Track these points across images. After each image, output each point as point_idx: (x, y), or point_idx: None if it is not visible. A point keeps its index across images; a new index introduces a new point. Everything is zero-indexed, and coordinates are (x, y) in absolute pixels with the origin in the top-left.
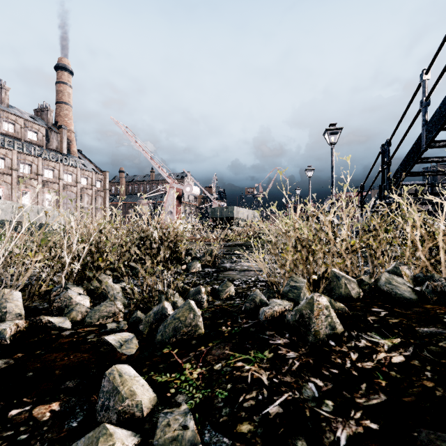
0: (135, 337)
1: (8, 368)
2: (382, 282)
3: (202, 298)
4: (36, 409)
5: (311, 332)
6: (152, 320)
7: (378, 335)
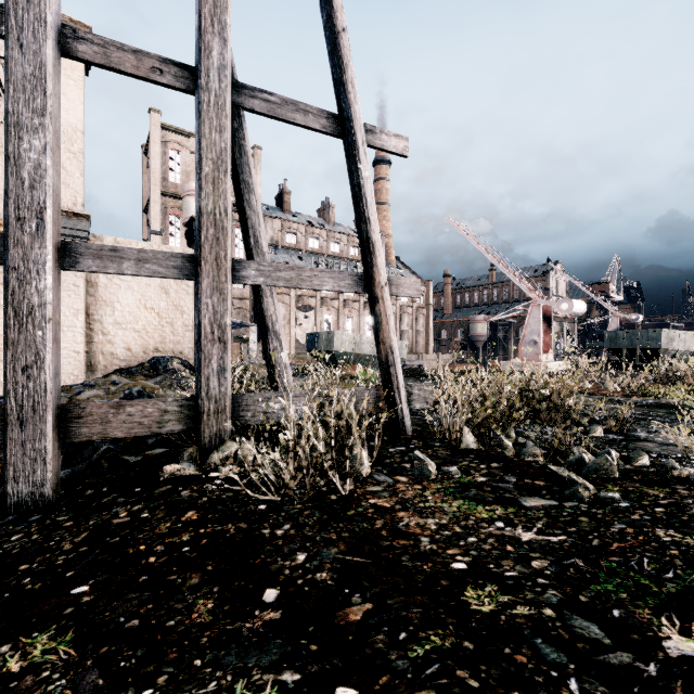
0: (566, 469)
1: (503, 467)
2: None
3: (612, 459)
4: (534, 482)
5: None
6: (574, 463)
7: None
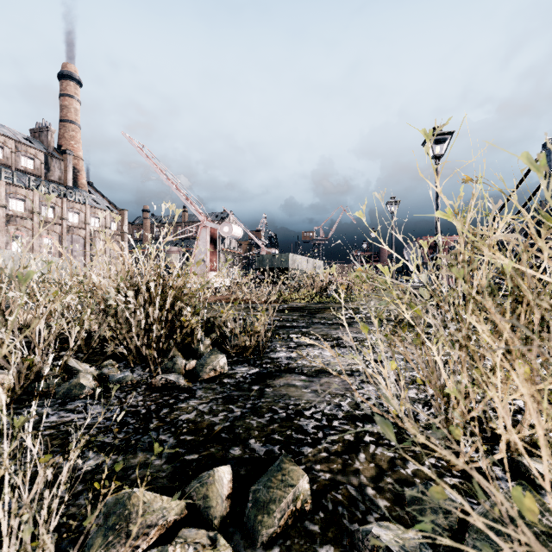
0: None
1: None
2: None
3: None
4: None
5: None
6: None
7: None
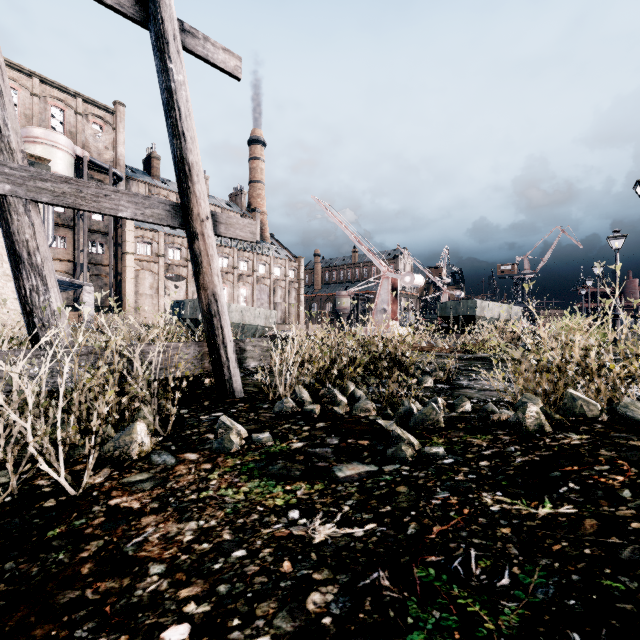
0: (394, 423)
1: (329, 426)
2: (619, 406)
3: (439, 407)
4: (359, 441)
5: (522, 427)
6: (402, 415)
7: (575, 434)
